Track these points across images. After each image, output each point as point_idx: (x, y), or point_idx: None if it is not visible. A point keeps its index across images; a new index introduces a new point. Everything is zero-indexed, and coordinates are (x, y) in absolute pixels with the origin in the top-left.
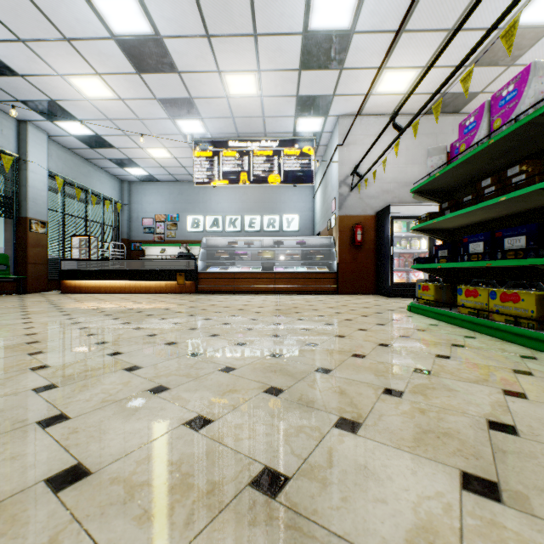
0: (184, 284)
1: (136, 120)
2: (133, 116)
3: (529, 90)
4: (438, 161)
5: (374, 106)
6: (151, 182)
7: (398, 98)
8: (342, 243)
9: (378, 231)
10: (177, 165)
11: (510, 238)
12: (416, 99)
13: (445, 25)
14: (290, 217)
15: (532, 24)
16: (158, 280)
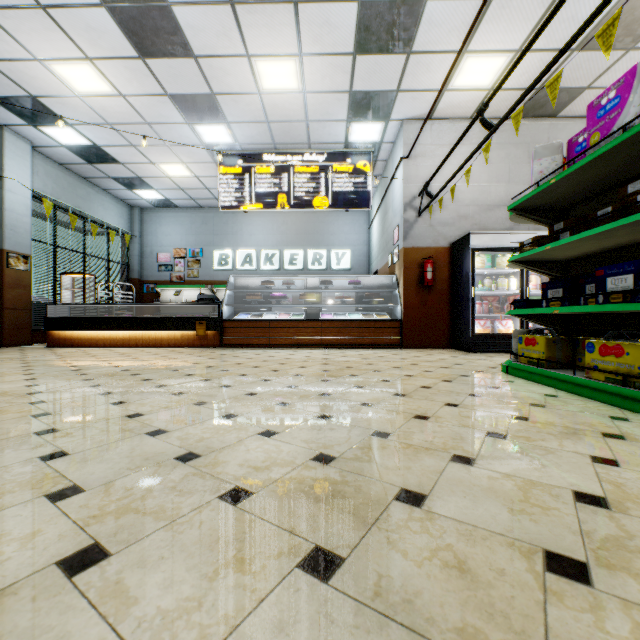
0: (206, 335)
1: (143, 125)
2: (140, 120)
3: None
4: (549, 165)
5: (449, 107)
6: (168, 208)
7: (480, 95)
8: (408, 283)
9: (454, 267)
10: (199, 186)
11: None
12: (503, 97)
13: None
14: (340, 252)
15: None
16: (172, 330)
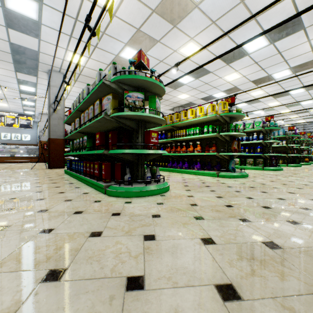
0: None
1: None
2: None
3: None
4: None
5: None
6: None
7: None
8: (41, 148)
9: None
10: None
11: None
12: None
13: None
14: (26, 135)
15: None
16: None
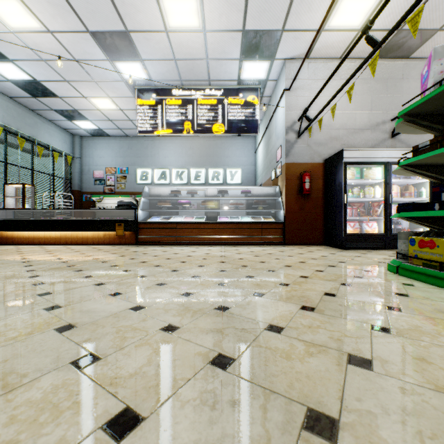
0: (124, 234)
1: (72, 61)
2: (69, 56)
3: None
4: None
5: (324, 47)
6: (102, 136)
7: (350, 35)
8: (289, 192)
9: (327, 179)
10: (124, 118)
11: None
12: None
13: None
14: (233, 170)
15: None
16: (96, 230)
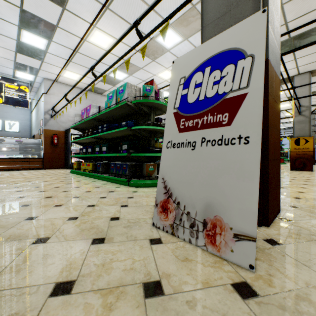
0: None
1: None
2: None
3: (91, 111)
4: (79, 119)
5: (64, 80)
6: None
7: (75, 81)
8: (47, 143)
9: (66, 139)
10: None
11: (89, 149)
12: (83, 84)
13: (87, 66)
14: (12, 122)
15: (116, 78)
16: None
